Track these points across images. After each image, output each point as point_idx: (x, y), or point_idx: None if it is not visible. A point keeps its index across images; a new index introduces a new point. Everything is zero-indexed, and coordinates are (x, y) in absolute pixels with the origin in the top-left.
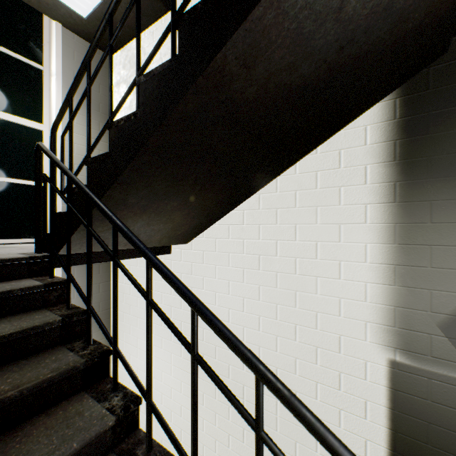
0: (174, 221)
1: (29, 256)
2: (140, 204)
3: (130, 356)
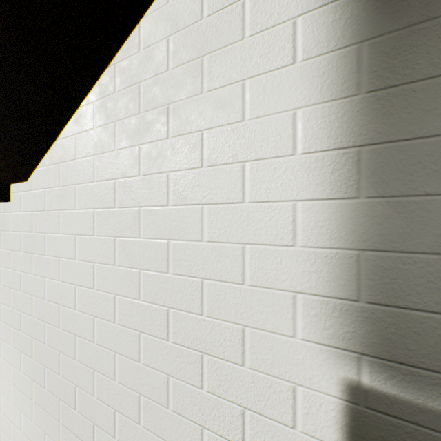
0: None
1: None
2: None
3: None
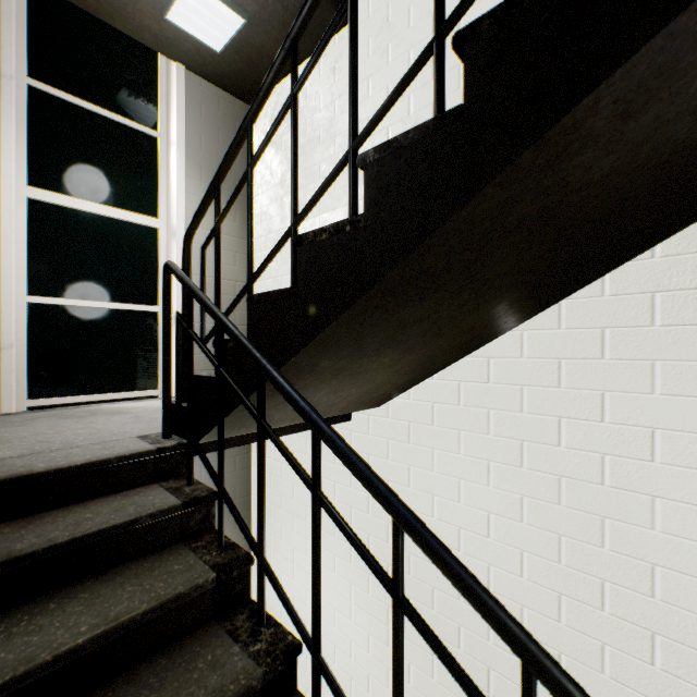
0: (373, 381)
1: (156, 448)
2: (334, 367)
3: (282, 574)
